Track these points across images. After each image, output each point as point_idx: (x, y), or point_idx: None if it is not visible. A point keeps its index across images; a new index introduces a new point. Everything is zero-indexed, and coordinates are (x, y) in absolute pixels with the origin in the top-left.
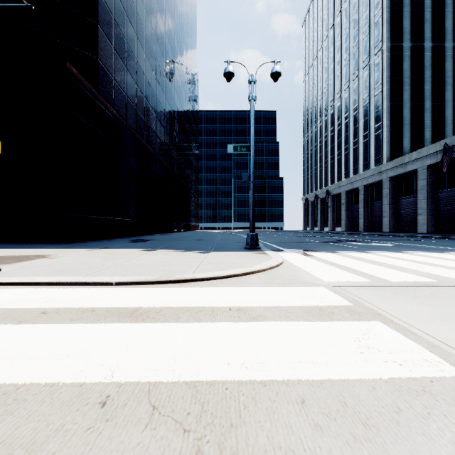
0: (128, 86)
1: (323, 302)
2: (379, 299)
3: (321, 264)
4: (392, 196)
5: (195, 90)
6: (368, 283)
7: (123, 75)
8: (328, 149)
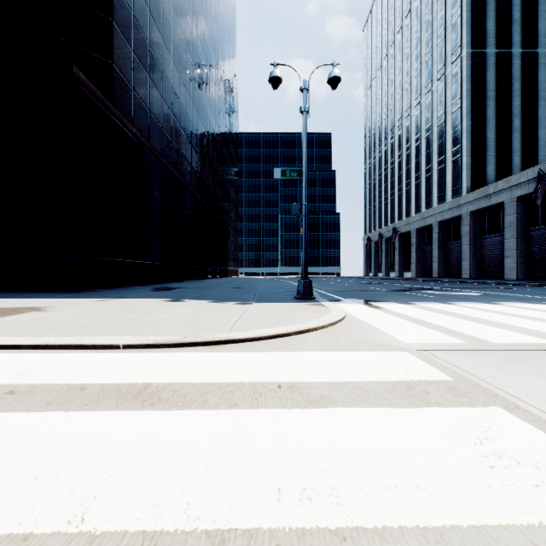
0: (151, 99)
1: (411, 375)
2: (486, 370)
3: (396, 319)
4: (474, 235)
5: (234, 107)
6: (464, 345)
7: (145, 84)
8: (395, 178)
